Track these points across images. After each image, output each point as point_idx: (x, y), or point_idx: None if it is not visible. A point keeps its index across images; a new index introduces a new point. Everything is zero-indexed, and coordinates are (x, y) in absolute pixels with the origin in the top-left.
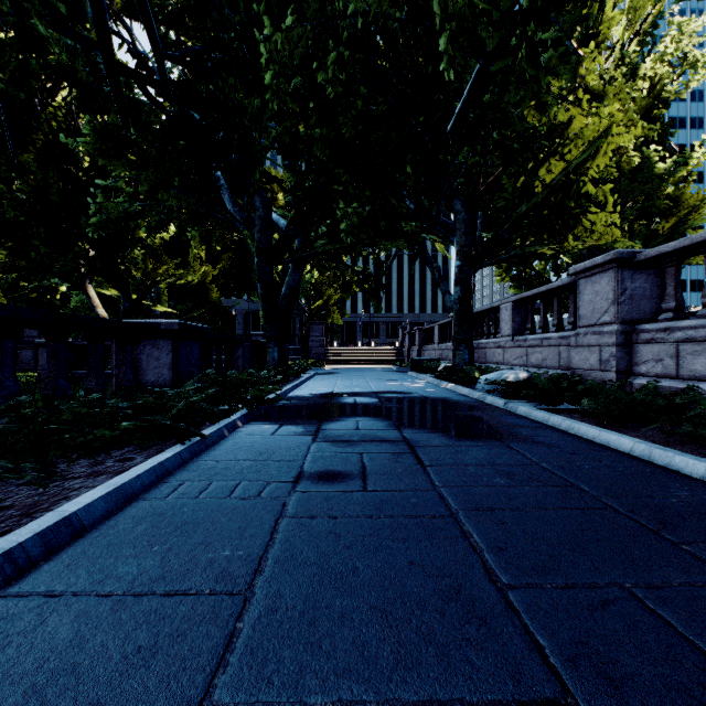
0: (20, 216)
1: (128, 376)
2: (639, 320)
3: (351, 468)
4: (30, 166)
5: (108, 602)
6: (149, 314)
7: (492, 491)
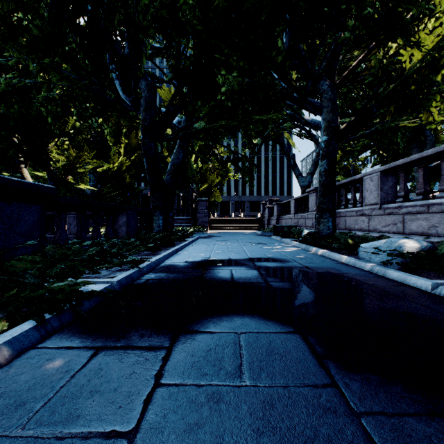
0: None
1: None
2: None
3: None
4: None
5: None
6: (82, 194)
7: None
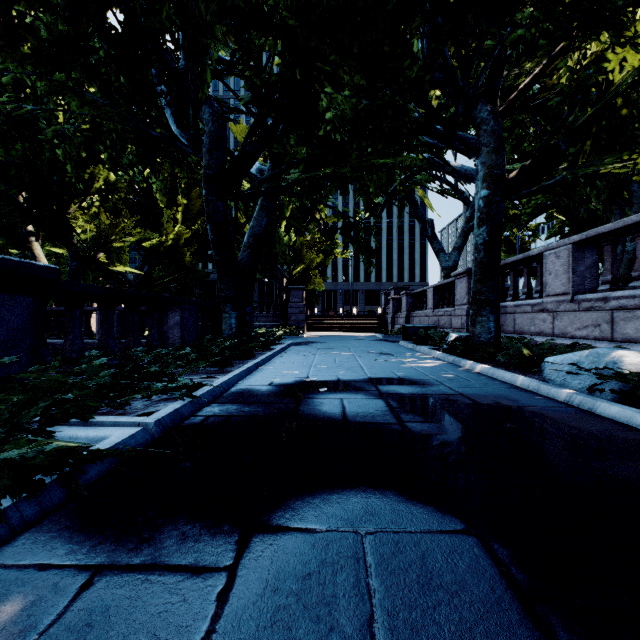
0: None
1: None
2: None
3: None
4: None
5: None
6: (121, 279)
7: None
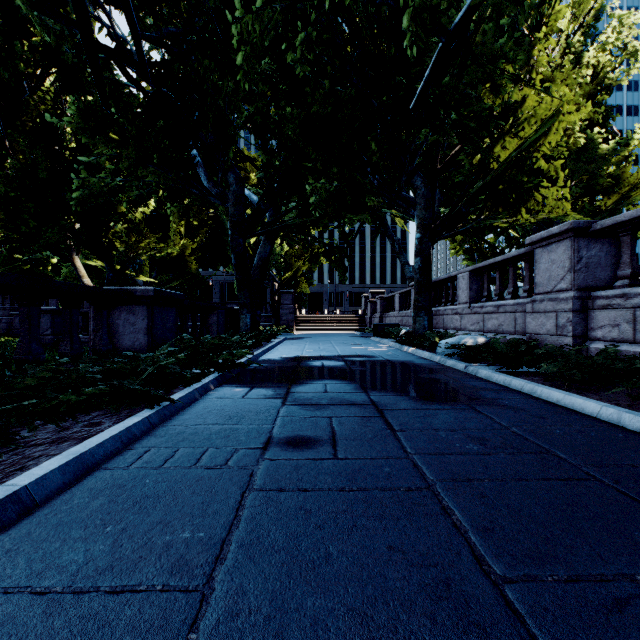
0: (10, 192)
1: (104, 341)
2: (594, 287)
3: (320, 433)
4: (19, 145)
5: (42, 603)
6: (132, 284)
7: (467, 459)
